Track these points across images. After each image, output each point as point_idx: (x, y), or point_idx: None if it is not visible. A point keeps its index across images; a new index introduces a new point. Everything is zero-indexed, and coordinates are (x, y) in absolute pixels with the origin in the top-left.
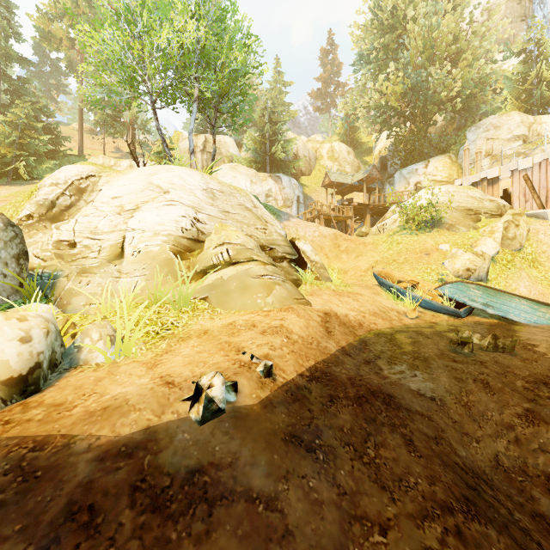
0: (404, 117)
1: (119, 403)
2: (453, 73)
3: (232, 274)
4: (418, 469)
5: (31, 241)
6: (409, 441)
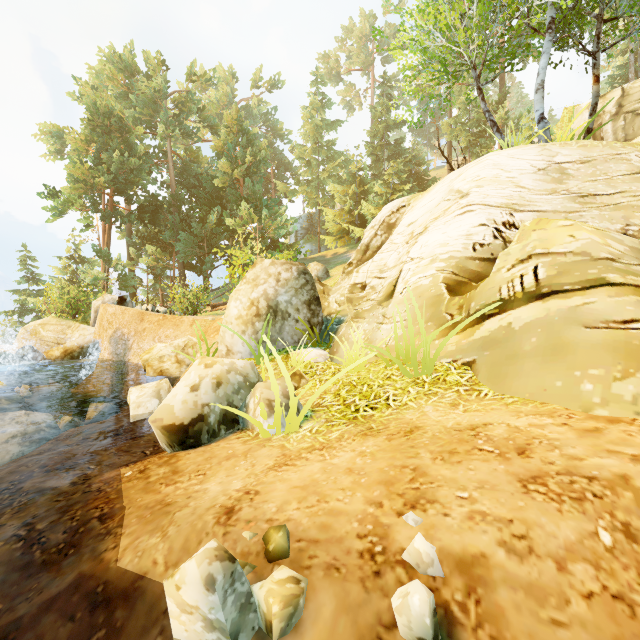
0: None
1: (176, 506)
2: None
3: (532, 318)
4: None
5: (339, 287)
6: None
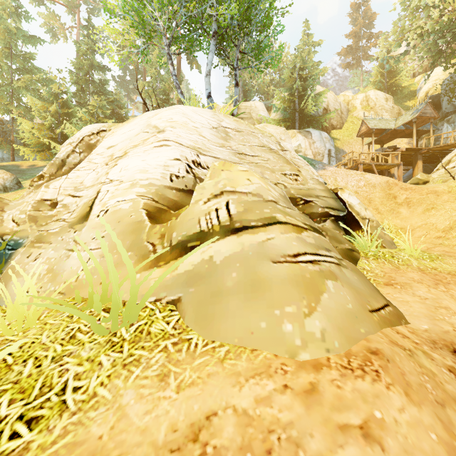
0: None
1: None
2: None
3: (231, 252)
4: None
5: (20, 201)
6: None
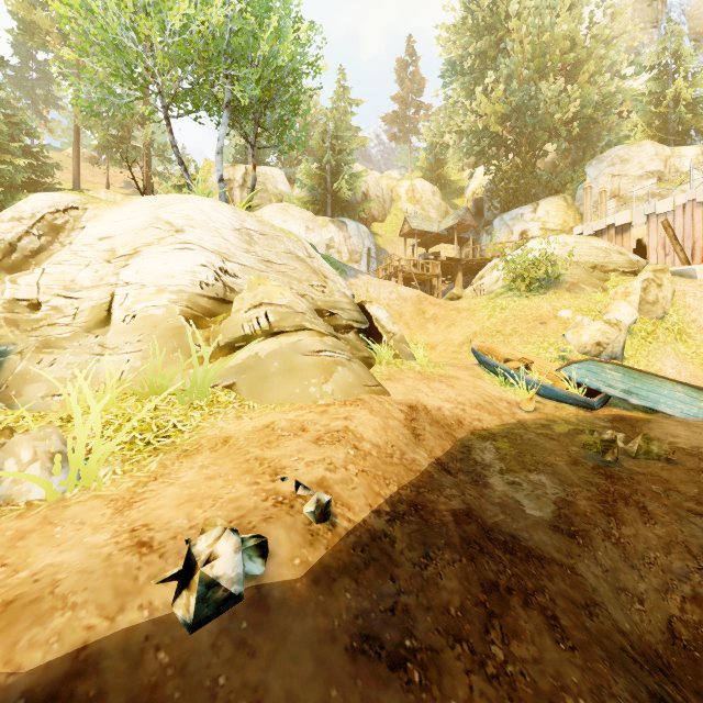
0: (505, 147)
1: (37, 591)
2: (569, 90)
3: (272, 349)
4: (575, 677)
5: None
6: (552, 619)
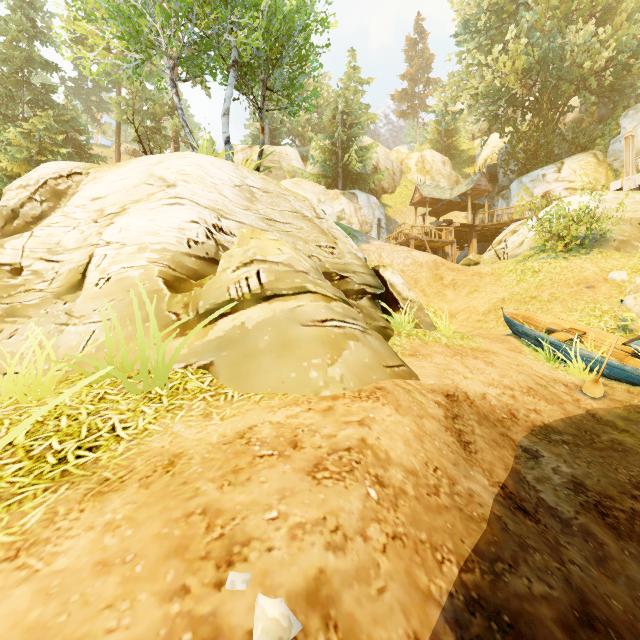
0: (523, 107)
1: None
2: (600, 36)
3: (263, 318)
4: None
5: None
6: None
